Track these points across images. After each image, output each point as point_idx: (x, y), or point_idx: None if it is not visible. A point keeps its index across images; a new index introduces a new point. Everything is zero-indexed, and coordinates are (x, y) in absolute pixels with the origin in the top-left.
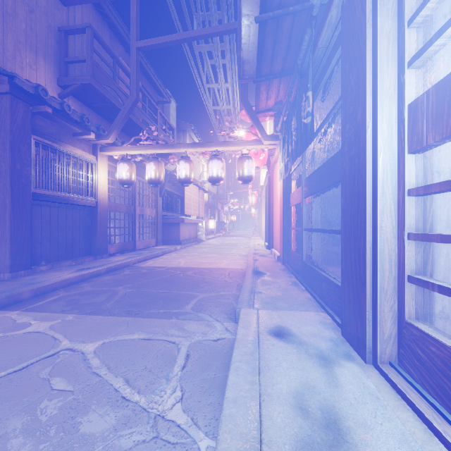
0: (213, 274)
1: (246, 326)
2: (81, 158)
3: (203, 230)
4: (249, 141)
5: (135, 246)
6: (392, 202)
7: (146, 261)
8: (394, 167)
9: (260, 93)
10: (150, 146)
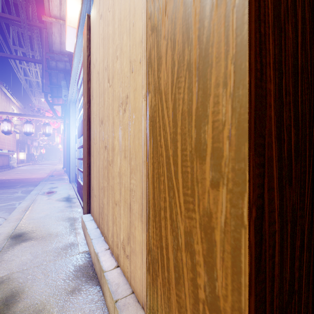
0: (28, 179)
1: (42, 183)
2: None
3: (15, 160)
4: (49, 117)
5: None
6: (74, 152)
7: None
8: (74, 145)
9: (54, 99)
10: None
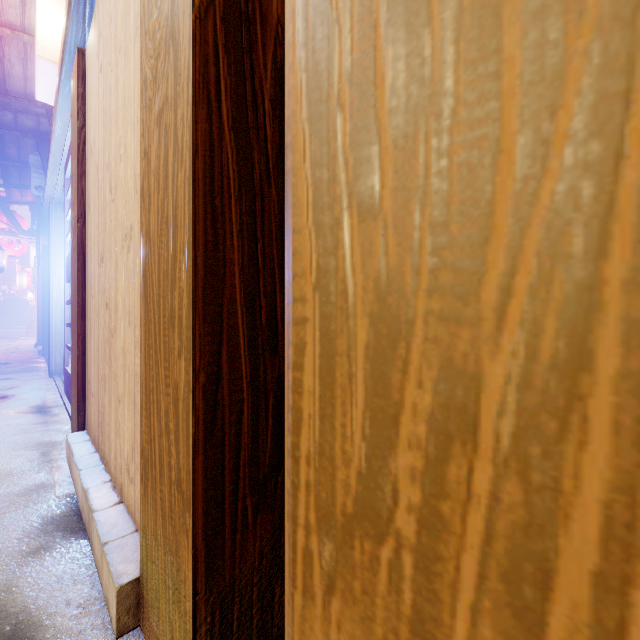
0: None
1: None
2: None
3: None
4: None
5: None
6: (61, 310)
7: None
8: (62, 296)
9: (11, 191)
10: None
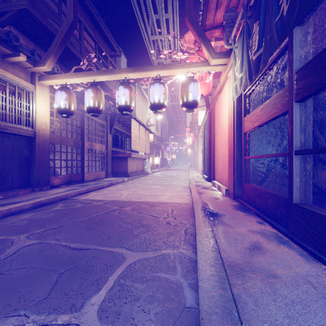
0: (154, 211)
1: None
2: (12, 83)
3: (149, 164)
4: (194, 62)
5: (84, 178)
6: None
7: (90, 192)
8: None
9: None
10: (88, 72)
